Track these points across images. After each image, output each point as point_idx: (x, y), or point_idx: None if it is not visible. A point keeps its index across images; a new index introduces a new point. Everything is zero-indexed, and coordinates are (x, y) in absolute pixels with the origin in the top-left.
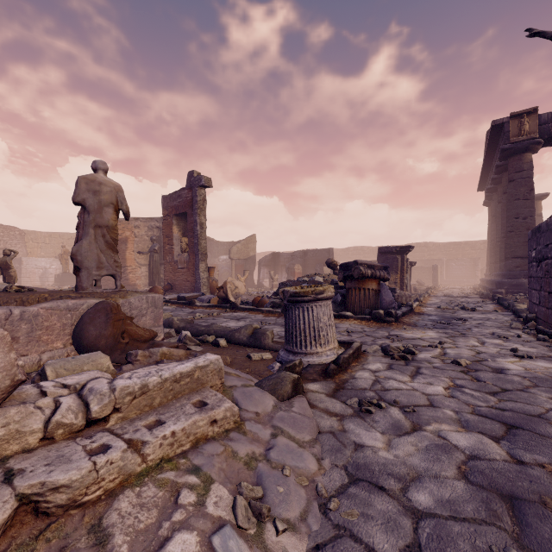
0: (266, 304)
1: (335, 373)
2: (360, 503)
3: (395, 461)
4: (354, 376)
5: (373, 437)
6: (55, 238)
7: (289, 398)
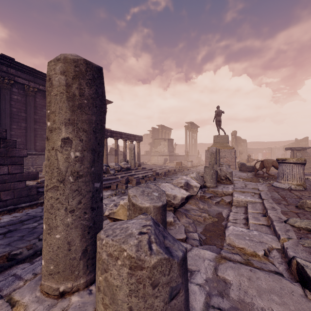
0: None
1: None
2: None
3: None
4: None
5: None
6: (248, 144)
7: None
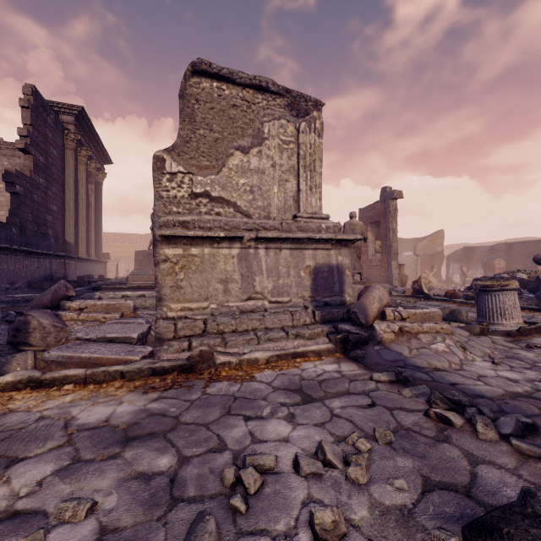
0: (458, 296)
1: (516, 336)
2: (508, 360)
3: (535, 359)
4: (532, 339)
5: (528, 353)
6: None
7: (478, 335)
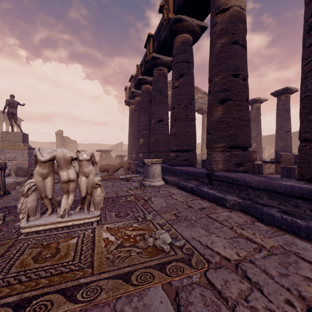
0: None
1: None
2: None
3: None
4: None
5: None
6: (88, 145)
7: None
